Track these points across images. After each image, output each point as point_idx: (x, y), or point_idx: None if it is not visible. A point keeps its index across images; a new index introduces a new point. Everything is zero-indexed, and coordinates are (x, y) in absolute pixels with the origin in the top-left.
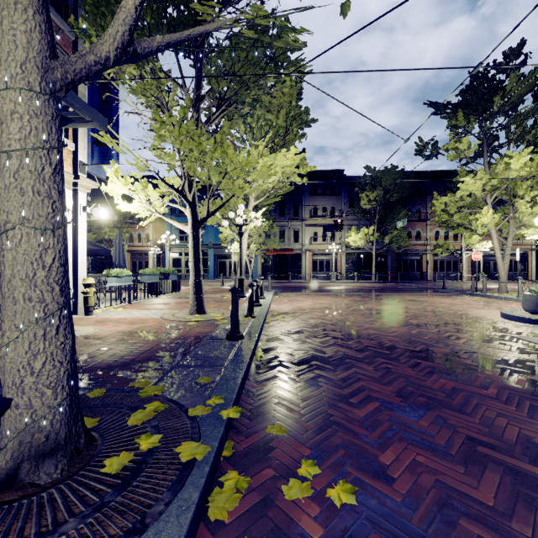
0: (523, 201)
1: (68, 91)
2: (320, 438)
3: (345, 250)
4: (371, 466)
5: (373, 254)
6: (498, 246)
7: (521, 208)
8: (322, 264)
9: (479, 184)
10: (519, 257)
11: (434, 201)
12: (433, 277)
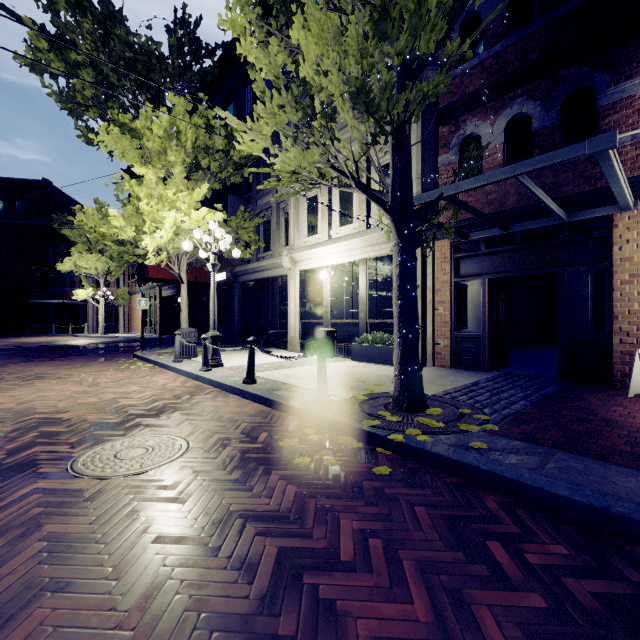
0: None
1: (400, 237)
2: (348, 481)
3: None
4: (299, 480)
5: None
6: None
7: None
8: None
9: None
10: None
11: None
12: None
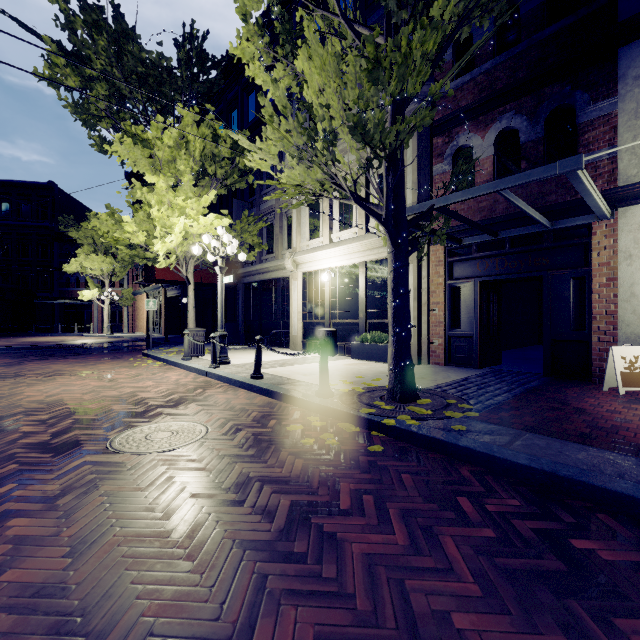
0: None
1: (394, 246)
2: (347, 456)
3: None
4: (305, 456)
5: None
6: None
7: None
8: None
9: None
10: None
11: None
12: None
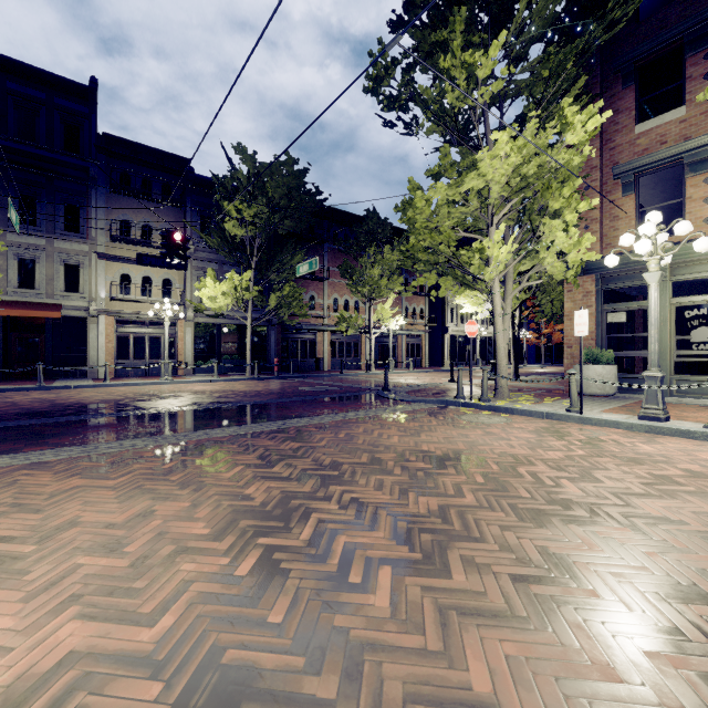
0: (559, 222)
1: None
2: None
3: (194, 318)
4: None
5: (248, 326)
6: (501, 311)
7: (554, 237)
8: (142, 343)
9: (510, 165)
10: (415, 340)
11: (418, 192)
12: (331, 366)
